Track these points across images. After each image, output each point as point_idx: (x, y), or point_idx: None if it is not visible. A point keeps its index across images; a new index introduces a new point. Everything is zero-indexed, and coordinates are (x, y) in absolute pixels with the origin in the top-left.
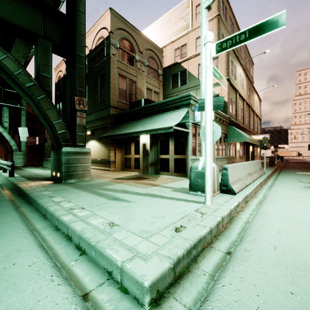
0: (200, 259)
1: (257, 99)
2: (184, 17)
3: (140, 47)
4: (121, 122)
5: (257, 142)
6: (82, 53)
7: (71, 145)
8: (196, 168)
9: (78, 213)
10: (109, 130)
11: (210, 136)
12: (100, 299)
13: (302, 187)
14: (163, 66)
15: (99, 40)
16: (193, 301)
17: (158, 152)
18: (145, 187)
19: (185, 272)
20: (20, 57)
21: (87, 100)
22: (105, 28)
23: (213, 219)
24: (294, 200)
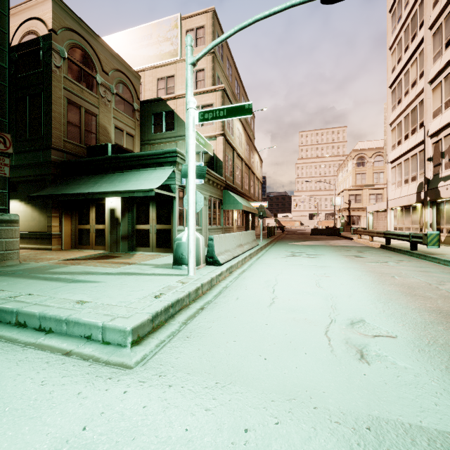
0: (177, 315)
1: (258, 159)
2: (171, 39)
3: (104, 64)
4: (72, 175)
5: (256, 210)
6: (2, 61)
7: None
8: (181, 240)
9: (27, 299)
10: (49, 185)
11: (193, 205)
12: (84, 352)
13: (284, 256)
14: (141, 98)
15: (28, 36)
16: (168, 336)
17: (133, 221)
18: (116, 267)
19: (162, 324)
20: None
21: None
22: (42, 21)
23: (193, 286)
24: (270, 267)
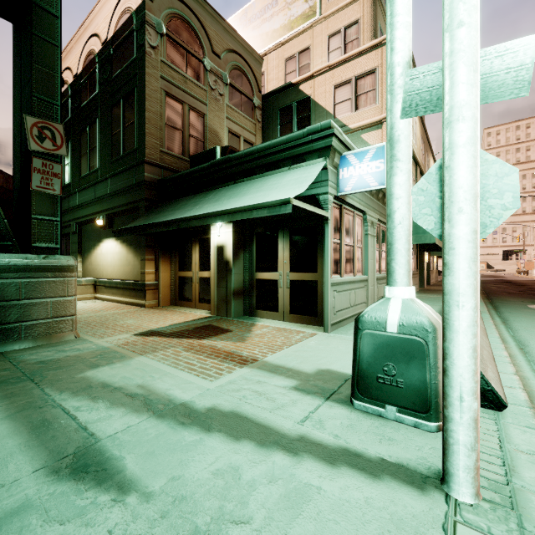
0: None
1: None
2: None
3: (214, 42)
4: (169, 198)
5: None
6: (51, 5)
7: (15, 248)
8: (381, 326)
9: None
10: (141, 215)
11: (474, 207)
12: None
13: None
14: (263, 93)
15: (122, 18)
16: None
17: (252, 265)
18: (212, 373)
19: None
20: None
21: (99, 150)
22: None
23: None
24: None
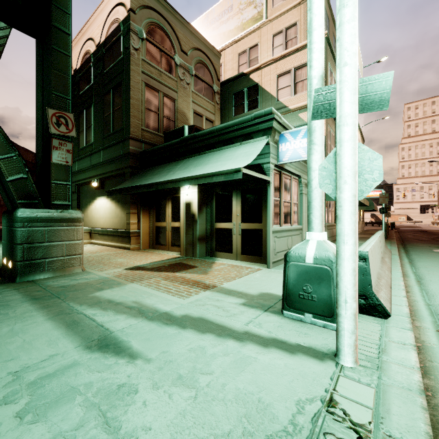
0: None
1: (360, 138)
2: (254, 1)
3: (182, 43)
4: (148, 166)
5: (367, 201)
6: (65, 26)
7: (40, 205)
8: (302, 259)
9: None
10: (127, 179)
11: (353, 180)
12: None
13: None
14: (220, 81)
15: (112, 26)
16: None
17: (212, 217)
18: (184, 294)
19: None
20: None
21: (94, 128)
22: (122, 4)
23: None
24: None
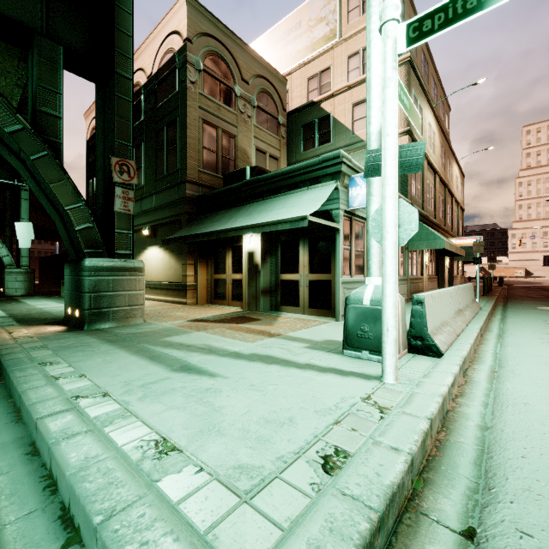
0: None
1: (457, 173)
2: (325, 17)
3: (243, 71)
4: (207, 212)
5: (462, 251)
6: (127, 71)
7: (105, 254)
8: (360, 301)
9: (90, 410)
10: (183, 227)
11: (394, 230)
12: None
13: None
14: (287, 110)
15: (166, 57)
16: None
17: (277, 268)
18: (250, 340)
19: None
20: (12, 86)
21: (144, 170)
22: (177, 33)
23: (412, 427)
24: None
